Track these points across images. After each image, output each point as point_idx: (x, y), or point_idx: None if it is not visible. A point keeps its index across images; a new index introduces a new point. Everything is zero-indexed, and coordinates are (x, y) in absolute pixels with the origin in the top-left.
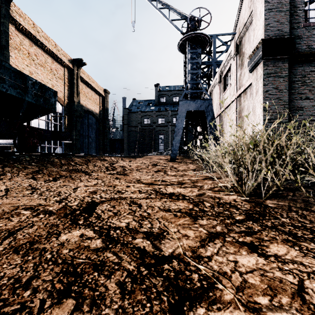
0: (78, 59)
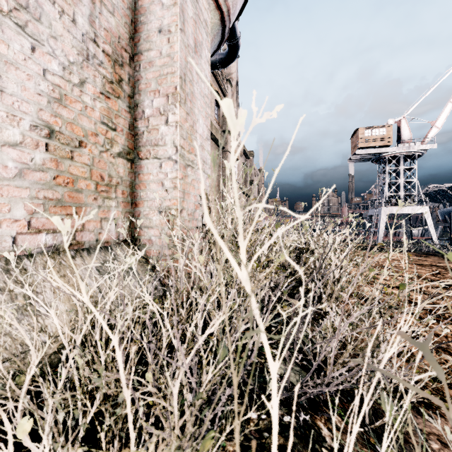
0: None
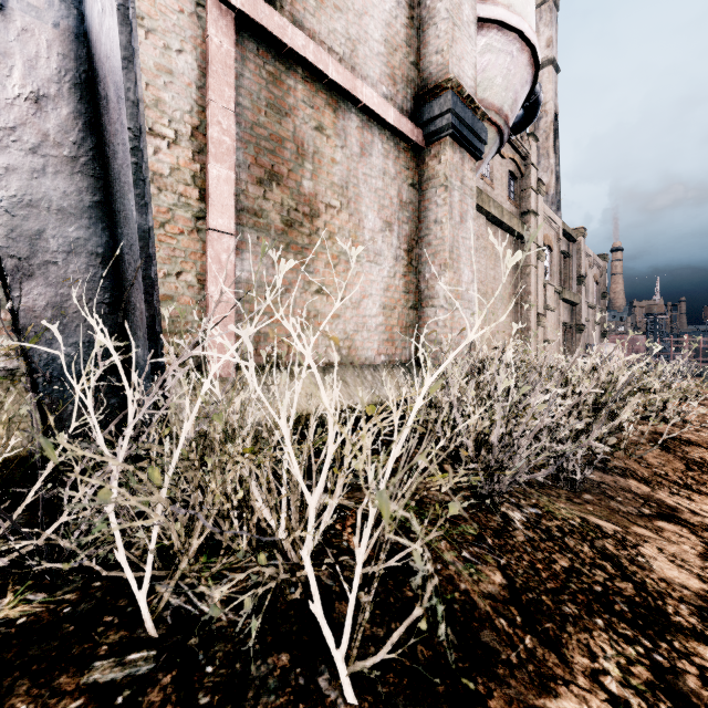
0: None
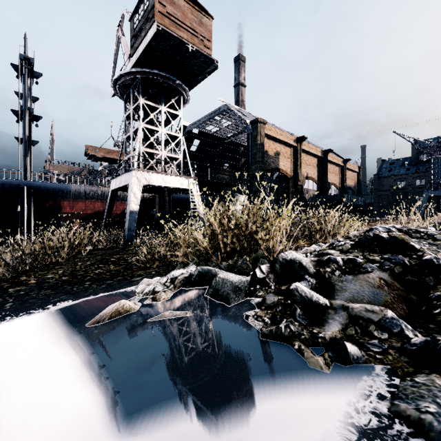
0: (347, 159)
